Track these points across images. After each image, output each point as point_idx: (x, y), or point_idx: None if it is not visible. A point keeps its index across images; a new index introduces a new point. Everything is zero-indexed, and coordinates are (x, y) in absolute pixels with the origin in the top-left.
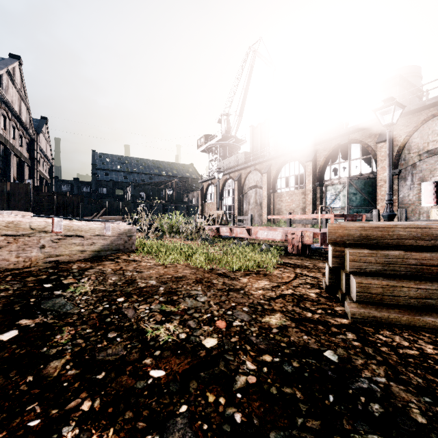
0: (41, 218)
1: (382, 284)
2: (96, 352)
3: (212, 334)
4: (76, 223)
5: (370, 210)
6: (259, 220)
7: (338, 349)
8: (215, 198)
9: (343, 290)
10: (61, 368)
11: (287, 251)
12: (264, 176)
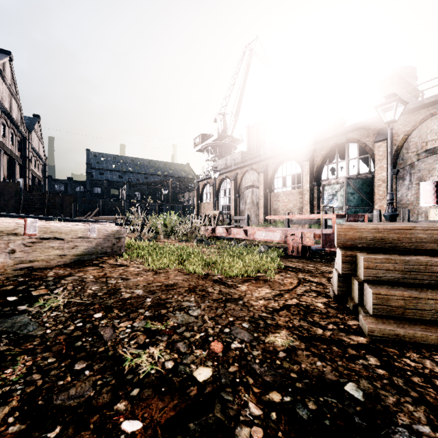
0: (10, 219)
1: (403, 295)
2: (54, 394)
3: (206, 361)
4: (54, 224)
5: (368, 210)
6: (256, 220)
7: (361, 380)
8: (212, 198)
9: (356, 300)
10: (0, 422)
11: (286, 253)
12: (261, 176)
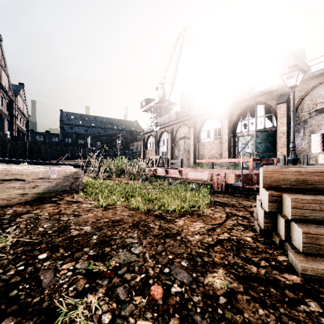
0: None
1: None
2: None
3: (145, 312)
4: (15, 167)
5: (272, 155)
6: (187, 162)
7: None
8: (154, 146)
9: (282, 236)
10: None
11: (213, 189)
12: (191, 130)
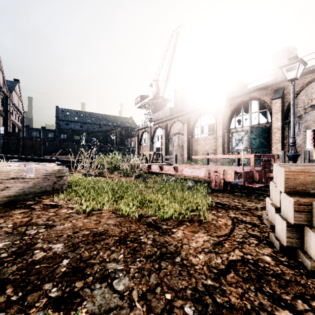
0: None
1: None
2: None
3: None
4: None
5: (266, 151)
6: (181, 158)
7: None
8: (148, 142)
9: None
10: None
11: (210, 187)
12: (185, 126)
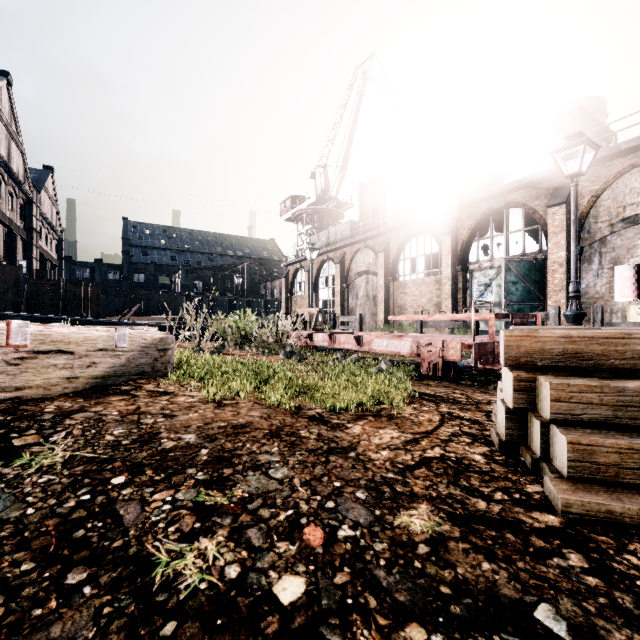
0: None
1: (618, 446)
2: (21, 637)
3: (295, 564)
4: (58, 329)
5: (538, 307)
6: (372, 321)
7: (560, 599)
8: (307, 290)
9: (537, 452)
10: None
11: (420, 372)
12: (379, 257)
